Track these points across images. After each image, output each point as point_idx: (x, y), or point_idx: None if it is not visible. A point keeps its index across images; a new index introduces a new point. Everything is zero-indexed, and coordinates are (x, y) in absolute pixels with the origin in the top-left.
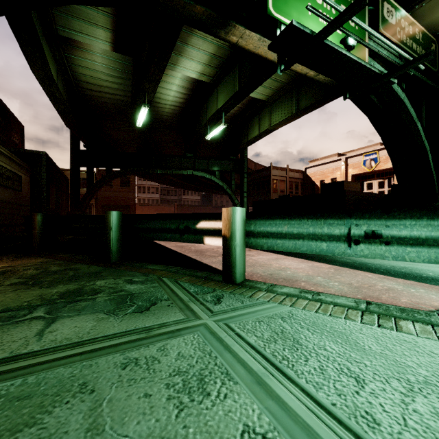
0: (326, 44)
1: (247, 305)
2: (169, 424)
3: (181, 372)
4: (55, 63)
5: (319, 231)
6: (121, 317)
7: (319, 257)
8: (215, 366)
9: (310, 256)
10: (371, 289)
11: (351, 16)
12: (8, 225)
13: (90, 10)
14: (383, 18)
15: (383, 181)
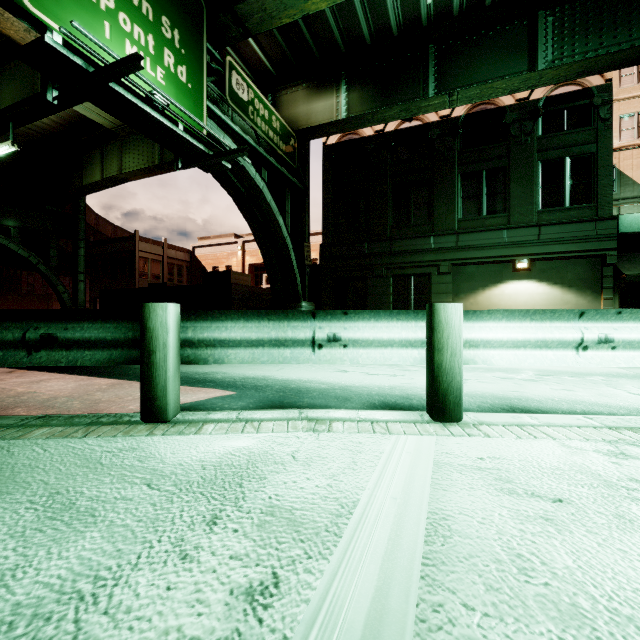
0: (117, 90)
1: None
2: None
3: None
4: None
5: None
6: None
7: (122, 371)
8: None
9: (108, 372)
10: (113, 402)
11: (130, 72)
12: None
13: None
14: (231, 89)
15: None
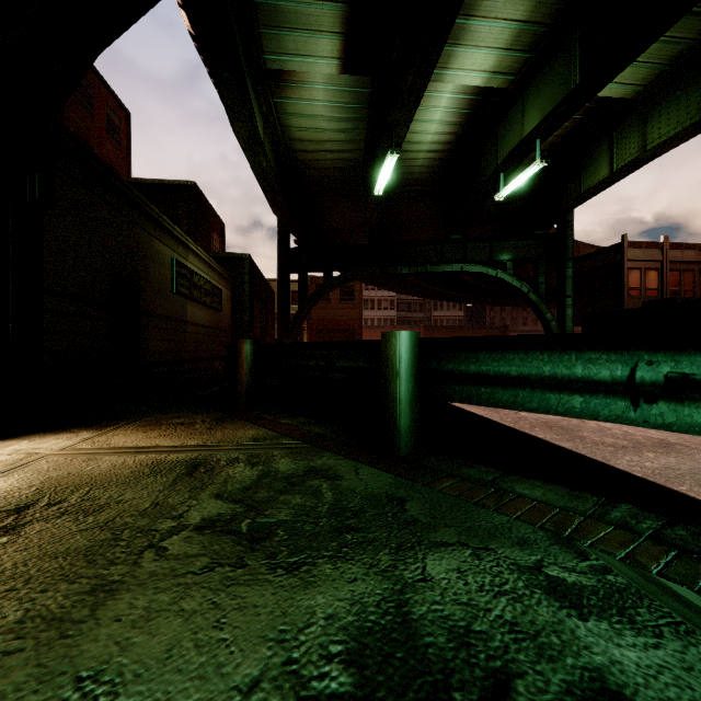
0: None
1: None
2: None
3: None
4: (261, 118)
5: None
6: None
7: None
8: None
9: None
10: None
11: None
12: (207, 358)
13: (310, 8)
14: None
15: None
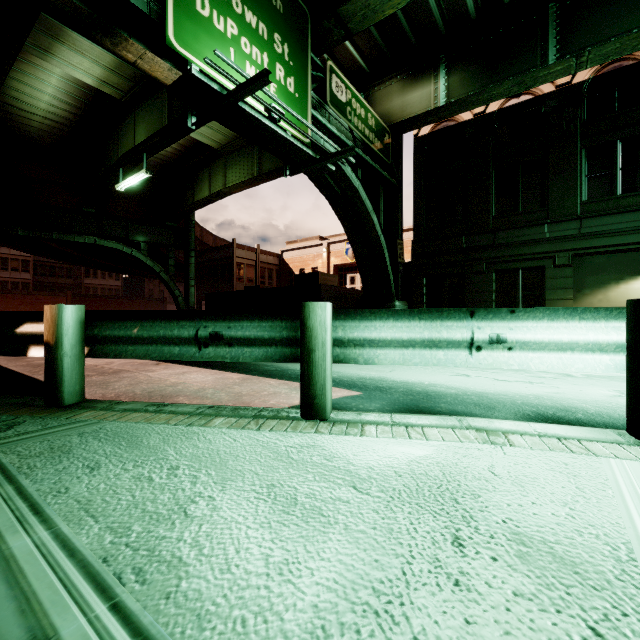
0: (243, 108)
1: (49, 427)
2: None
3: None
4: None
5: (169, 334)
6: None
7: (244, 367)
8: None
9: (233, 367)
10: (253, 396)
11: (258, 88)
12: None
13: None
14: (331, 92)
15: None
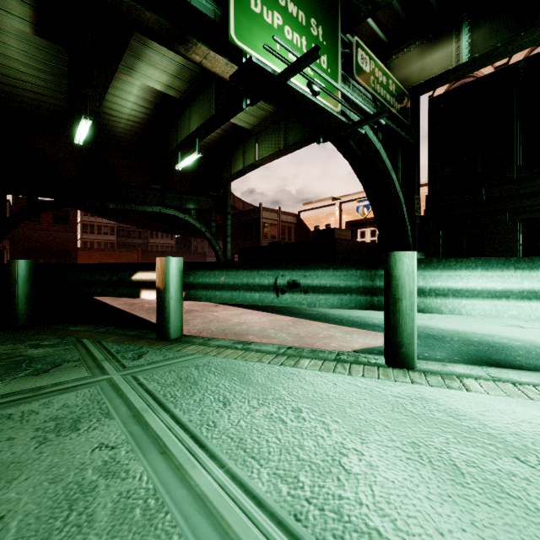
0: (290, 86)
1: (168, 358)
2: (25, 454)
3: (58, 418)
4: None
5: (252, 282)
6: (7, 382)
7: (288, 310)
8: (99, 410)
9: (278, 310)
10: (312, 338)
11: (307, 65)
12: None
13: None
14: (357, 65)
15: (375, 229)
